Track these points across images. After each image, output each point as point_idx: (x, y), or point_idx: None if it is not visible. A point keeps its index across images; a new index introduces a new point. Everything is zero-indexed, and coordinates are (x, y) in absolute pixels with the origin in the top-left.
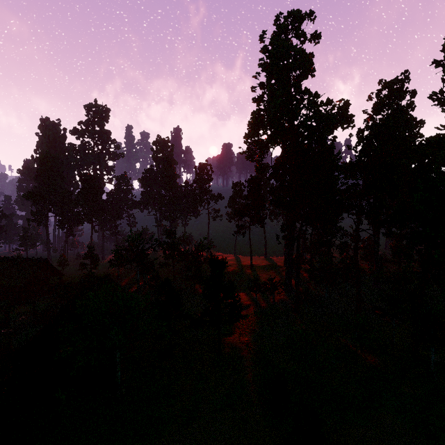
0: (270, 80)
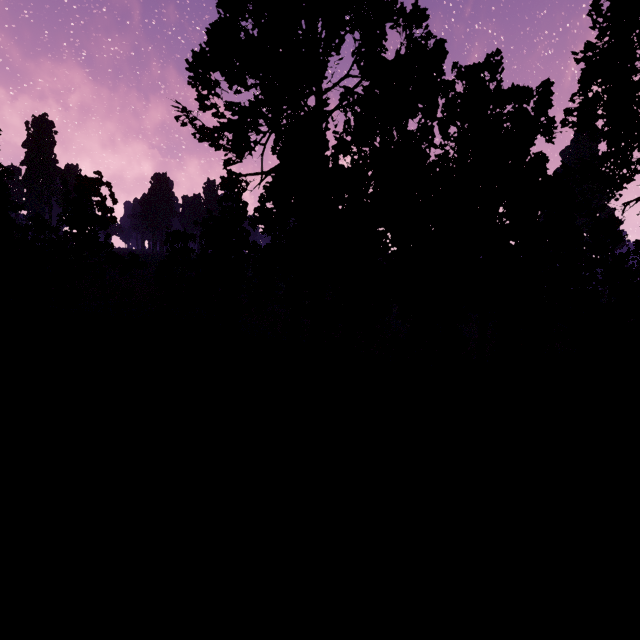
0: None
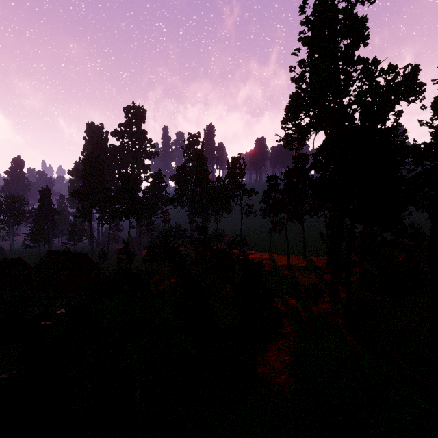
0: (312, 55)
